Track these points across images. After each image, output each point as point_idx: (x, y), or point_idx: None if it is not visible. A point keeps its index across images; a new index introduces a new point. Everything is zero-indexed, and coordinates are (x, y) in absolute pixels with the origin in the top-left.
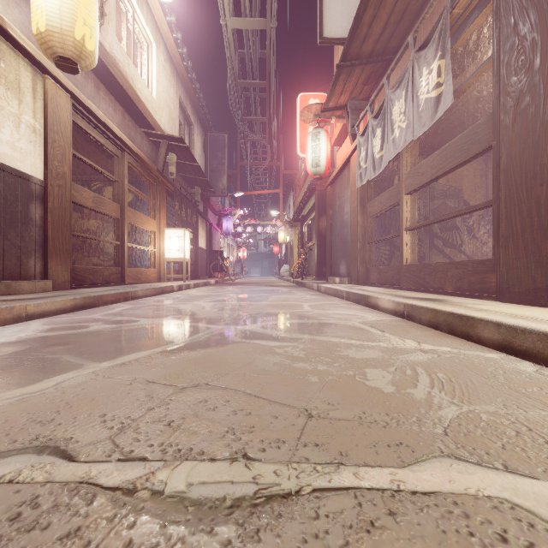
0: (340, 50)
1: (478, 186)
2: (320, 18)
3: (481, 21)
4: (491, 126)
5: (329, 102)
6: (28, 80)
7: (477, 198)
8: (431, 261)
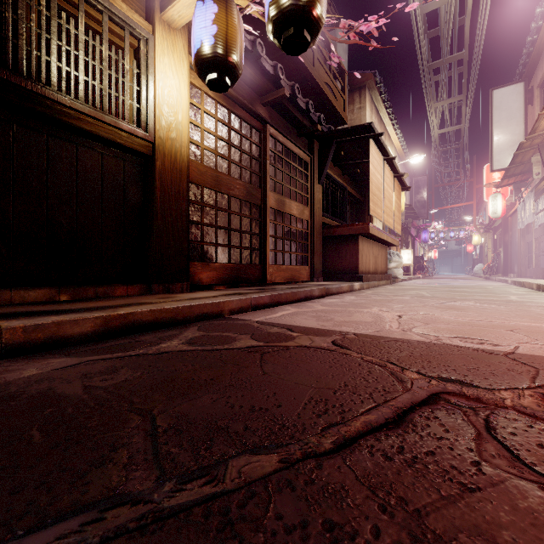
0: None
1: None
2: (491, 162)
3: None
4: None
5: (501, 184)
6: None
7: None
8: None
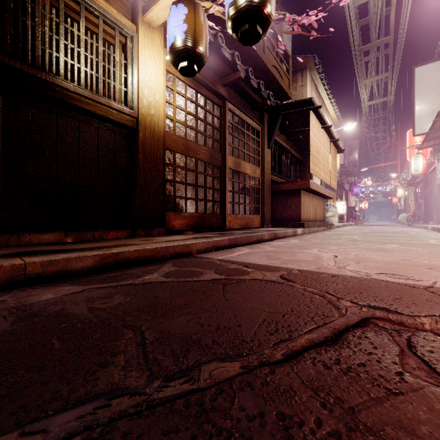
0: None
1: None
2: (413, 128)
3: None
4: None
5: (422, 146)
6: None
7: None
8: None
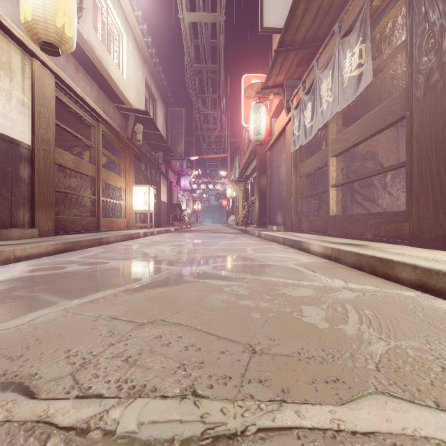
0: (277, 39)
1: (391, 150)
2: (261, 11)
3: (396, 12)
4: (405, 99)
5: (268, 81)
6: (18, 62)
7: (390, 160)
8: (352, 212)
